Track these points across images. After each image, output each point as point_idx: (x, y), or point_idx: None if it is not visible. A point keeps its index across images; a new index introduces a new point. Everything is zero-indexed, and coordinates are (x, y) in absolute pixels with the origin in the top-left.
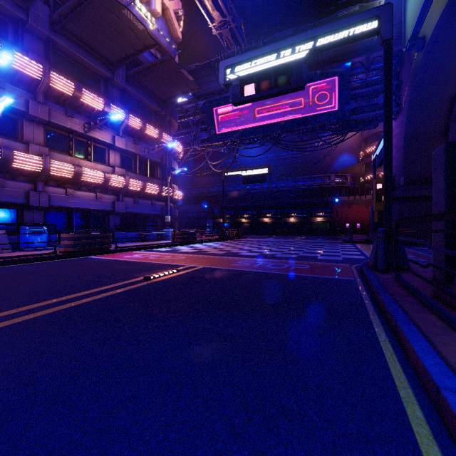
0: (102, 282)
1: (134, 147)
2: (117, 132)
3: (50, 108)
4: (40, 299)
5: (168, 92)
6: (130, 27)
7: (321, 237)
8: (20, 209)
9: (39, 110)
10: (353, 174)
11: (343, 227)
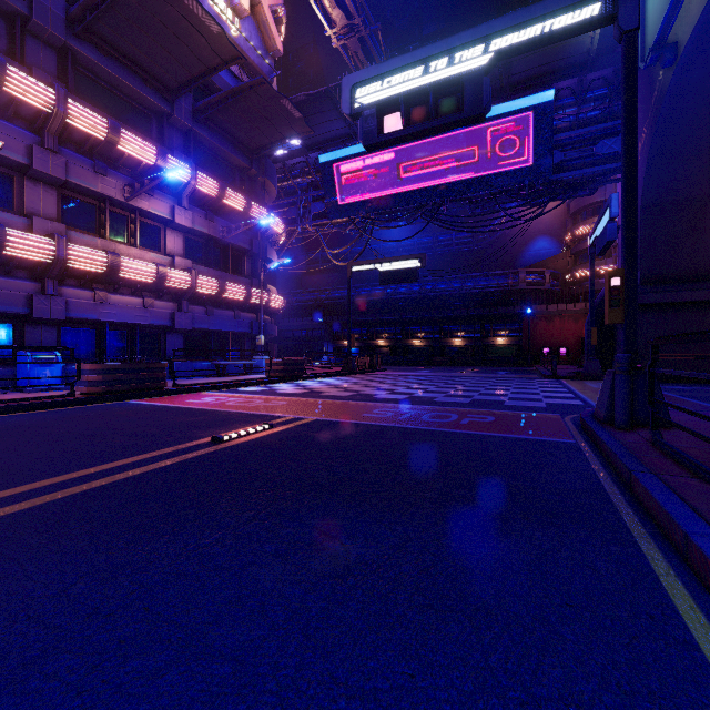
0: (140, 447)
1: (206, 225)
2: (178, 201)
3: (69, 160)
4: (20, 480)
5: (261, 138)
6: (198, 28)
7: (505, 369)
8: (18, 323)
9: (50, 162)
10: (554, 270)
11: (539, 354)
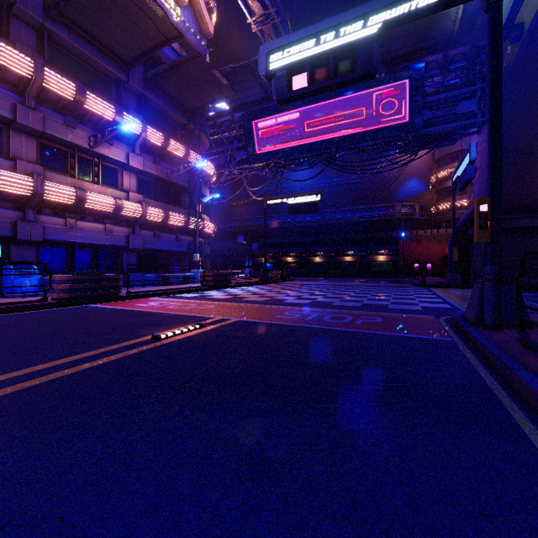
0: (91, 344)
1: (154, 168)
2: (132, 149)
3: (45, 116)
4: None
5: (197, 100)
6: (147, 13)
7: (385, 280)
8: (5, 243)
9: (30, 117)
10: (422, 204)
11: (411, 268)
